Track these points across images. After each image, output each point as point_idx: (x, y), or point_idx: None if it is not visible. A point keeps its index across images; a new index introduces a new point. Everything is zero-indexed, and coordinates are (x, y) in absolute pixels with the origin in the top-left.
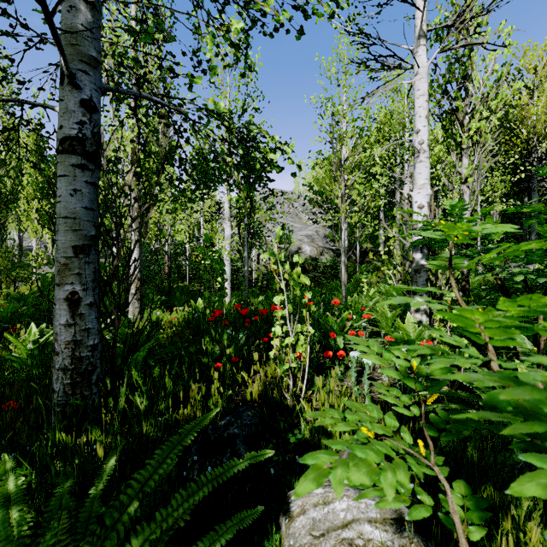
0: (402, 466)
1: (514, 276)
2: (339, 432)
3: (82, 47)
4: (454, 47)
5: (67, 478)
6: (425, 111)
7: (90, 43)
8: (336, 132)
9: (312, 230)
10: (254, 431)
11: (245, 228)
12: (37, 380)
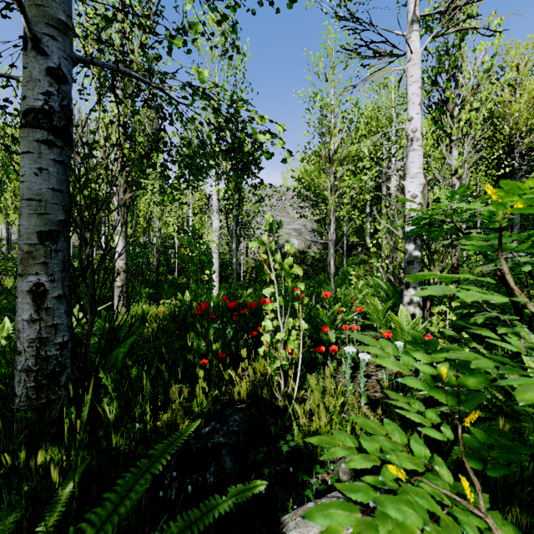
0: (455, 529)
1: (521, 266)
2: None
3: (49, 9)
4: (448, 32)
5: (12, 510)
6: (418, 98)
7: (58, 5)
8: (325, 123)
9: (300, 224)
10: (242, 438)
11: (234, 220)
12: (5, 380)
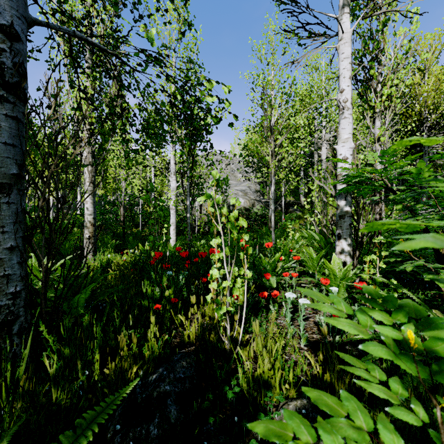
0: None
1: None
2: (279, 380)
3: None
4: (375, 14)
5: None
6: (348, 72)
7: None
8: (266, 98)
9: (245, 186)
10: (188, 386)
11: (188, 180)
12: None
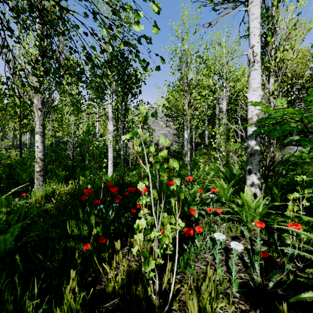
0: None
1: None
2: None
3: None
4: None
5: None
6: (258, 30)
7: None
8: (184, 61)
9: (166, 130)
10: None
11: (121, 124)
12: None
